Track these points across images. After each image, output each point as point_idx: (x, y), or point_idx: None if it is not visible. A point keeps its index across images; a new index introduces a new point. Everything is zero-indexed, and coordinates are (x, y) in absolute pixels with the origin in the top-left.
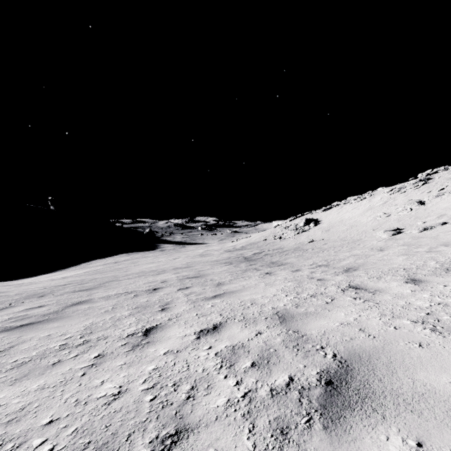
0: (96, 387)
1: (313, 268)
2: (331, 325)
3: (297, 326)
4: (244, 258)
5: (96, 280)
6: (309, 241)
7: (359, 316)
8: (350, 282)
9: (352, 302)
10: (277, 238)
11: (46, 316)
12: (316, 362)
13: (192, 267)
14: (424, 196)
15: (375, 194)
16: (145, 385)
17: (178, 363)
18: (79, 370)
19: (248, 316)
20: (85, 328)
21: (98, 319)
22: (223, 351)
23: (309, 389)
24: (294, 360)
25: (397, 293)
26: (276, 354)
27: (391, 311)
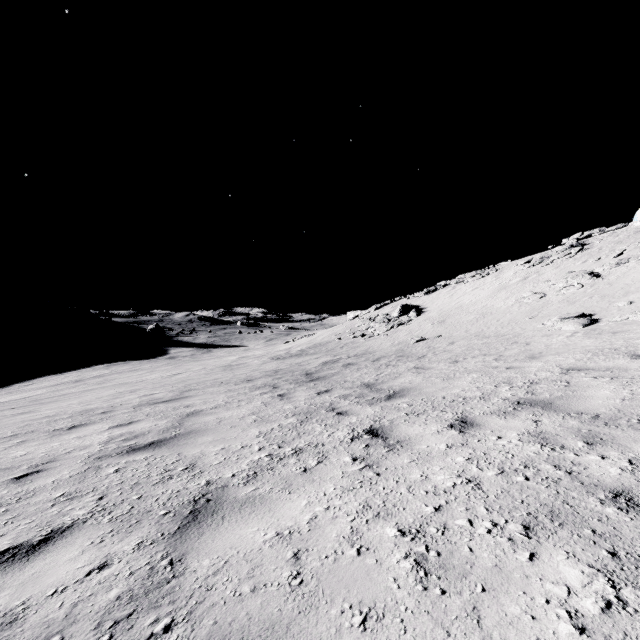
0: None
1: (508, 412)
2: None
3: None
4: (305, 373)
5: None
6: (416, 339)
7: None
8: None
9: None
10: (358, 336)
11: None
12: None
13: (183, 399)
14: (592, 266)
15: (503, 269)
16: None
17: None
18: None
19: None
20: None
21: None
22: None
23: None
24: None
25: None
26: None
27: None
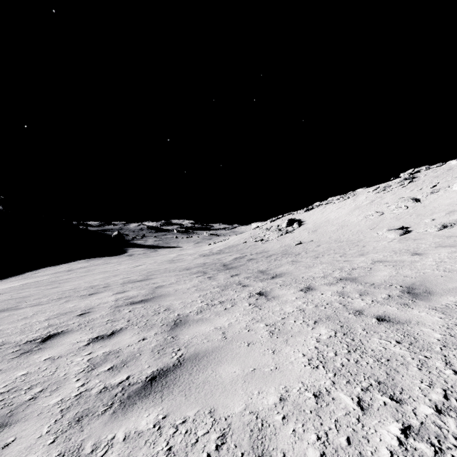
0: None
1: (332, 283)
2: None
3: None
4: (223, 264)
5: None
6: (296, 243)
7: None
8: None
9: None
10: (258, 240)
11: None
12: None
13: (150, 280)
14: (416, 193)
15: (359, 194)
16: None
17: None
18: None
19: None
20: None
21: None
22: None
23: None
24: None
25: None
26: None
27: None
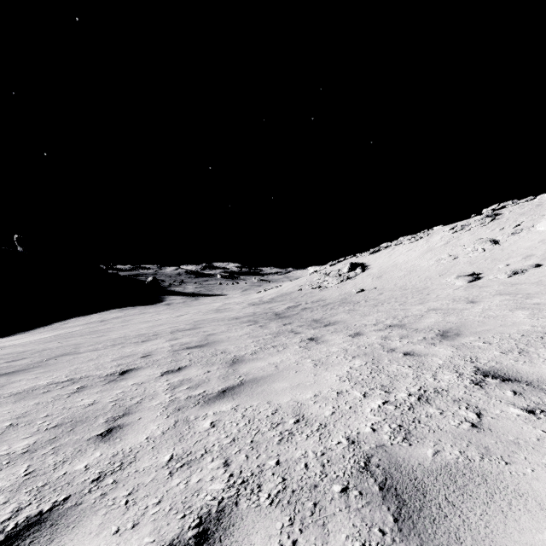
0: None
1: (381, 329)
2: None
3: None
4: (275, 314)
5: (41, 354)
6: (357, 290)
7: None
8: (473, 361)
9: (539, 427)
10: (315, 287)
11: None
12: None
13: (199, 328)
14: (496, 234)
15: (433, 233)
16: None
17: None
18: None
19: (294, 473)
20: None
21: None
22: None
23: None
24: None
25: None
26: None
27: None
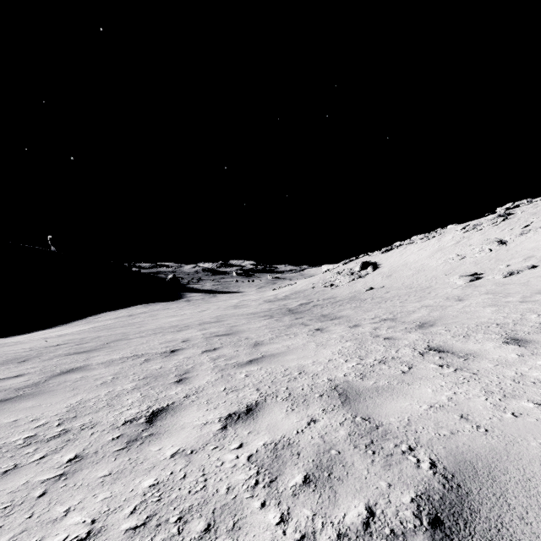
0: (55, 523)
1: (376, 322)
2: (416, 408)
3: (366, 410)
4: (288, 310)
5: (99, 339)
6: (367, 289)
7: (453, 394)
8: (429, 342)
9: (439, 372)
10: (328, 285)
11: (21, 391)
12: (407, 477)
13: (222, 321)
14: (505, 234)
15: (446, 233)
16: (133, 518)
17: (191, 474)
18: (38, 485)
19: (295, 391)
20: (69, 409)
21: (89, 395)
22: (260, 452)
23: (404, 536)
24: (371, 472)
25: (499, 358)
26: (341, 459)
27: (499, 387)
